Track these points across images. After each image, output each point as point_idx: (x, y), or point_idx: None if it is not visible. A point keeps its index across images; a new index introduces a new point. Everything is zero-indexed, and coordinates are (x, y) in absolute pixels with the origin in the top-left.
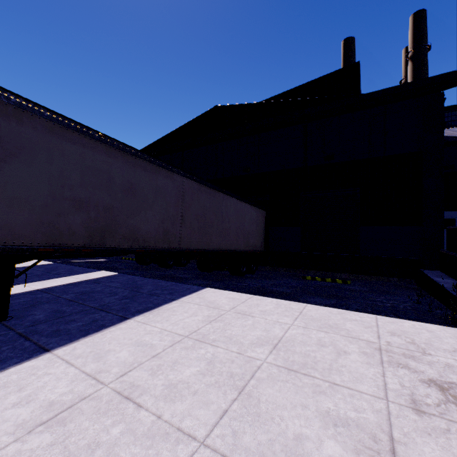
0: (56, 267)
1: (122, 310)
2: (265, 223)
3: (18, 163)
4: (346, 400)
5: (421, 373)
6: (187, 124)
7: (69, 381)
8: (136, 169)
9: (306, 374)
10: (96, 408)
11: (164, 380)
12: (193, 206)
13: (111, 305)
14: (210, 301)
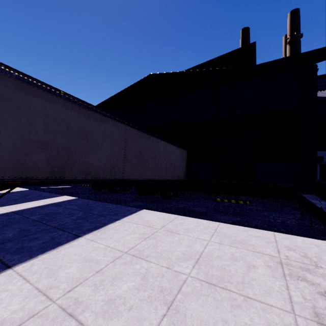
0: (30, 193)
1: (76, 229)
2: (186, 160)
3: None
4: (260, 314)
5: (318, 285)
6: (130, 87)
7: (22, 298)
8: (89, 119)
9: (224, 288)
10: None
11: (104, 296)
12: (133, 147)
13: (68, 225)
14: (145, 221)
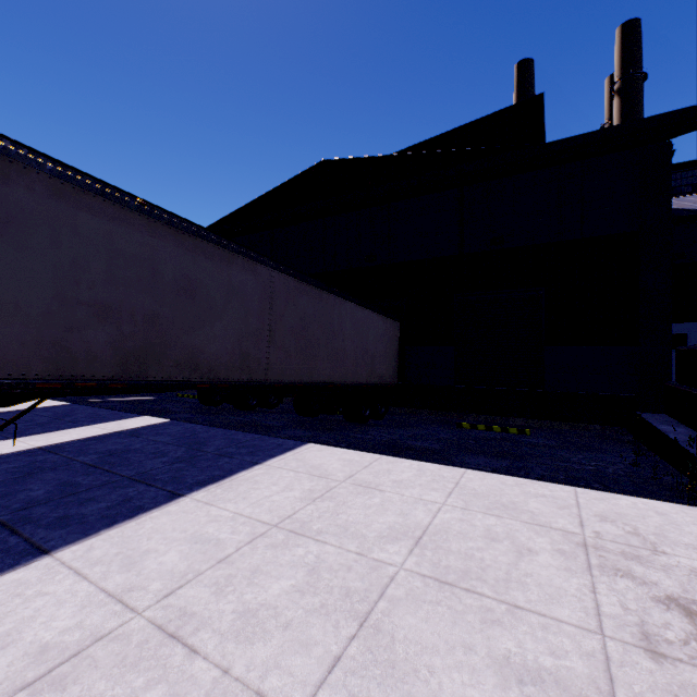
0: (72, 410)
1: (173, 481)
2: (399, 342)
3: (3, 245)
4: (536, 635)
5: (653, 585)
6: (279, 188)
7: (78, 607)
8: (197, 256)
9: (469, 590)
10: (120, 657)
11: (236, 604)
12: (288, 314)
13: (156, 474)
14: (313, 466)
